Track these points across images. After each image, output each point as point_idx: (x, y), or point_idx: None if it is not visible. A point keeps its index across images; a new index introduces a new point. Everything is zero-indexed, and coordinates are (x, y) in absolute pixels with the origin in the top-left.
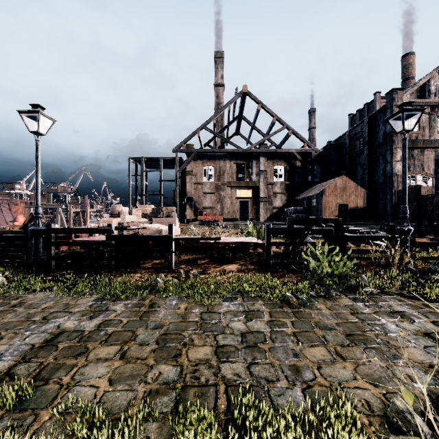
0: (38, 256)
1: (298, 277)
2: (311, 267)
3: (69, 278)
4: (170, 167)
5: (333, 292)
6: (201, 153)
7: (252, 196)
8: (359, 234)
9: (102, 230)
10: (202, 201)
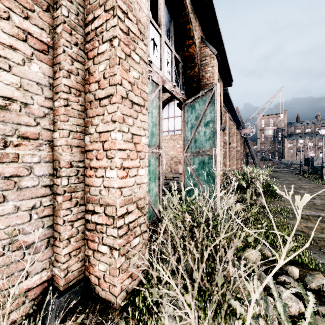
0: None
1: None
2: None
3: None
4: None
5: None
6: None
7: None
8: None
9: None
10: None
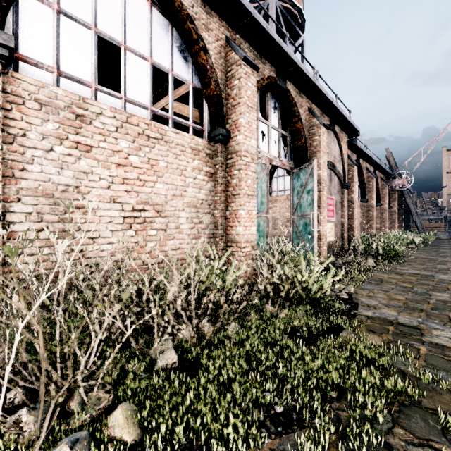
0: None
1: None
2: None
3: None
4: None
5: None
6: None
7: None
8: None
9: None
10: None
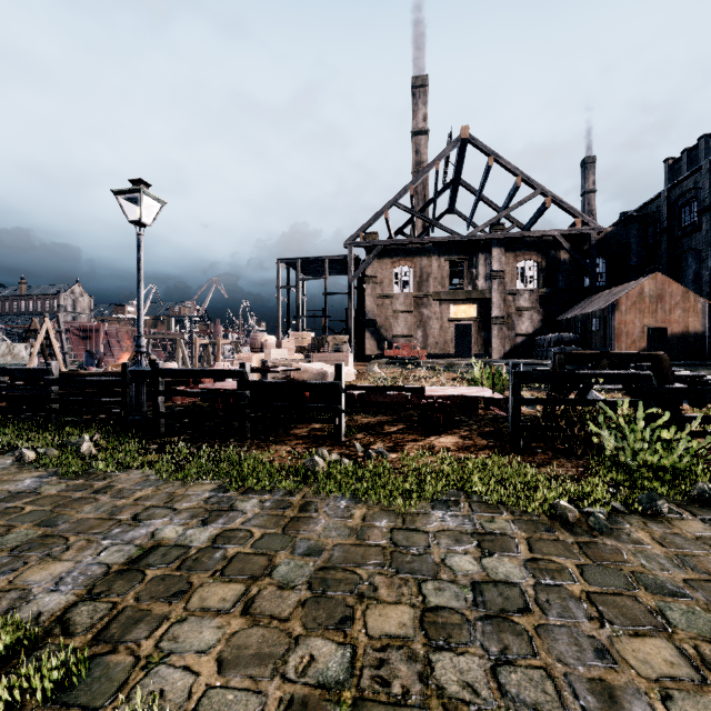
0: (141, 411)
1: (577, 467)
2: (607, 450)
3: (182, 449)
4: (340, 272)
5: (663, 505)
6: (390, 247)
7: (478, 315)
8: (699, 384)
9: (231, 373)
10: (392, 325)
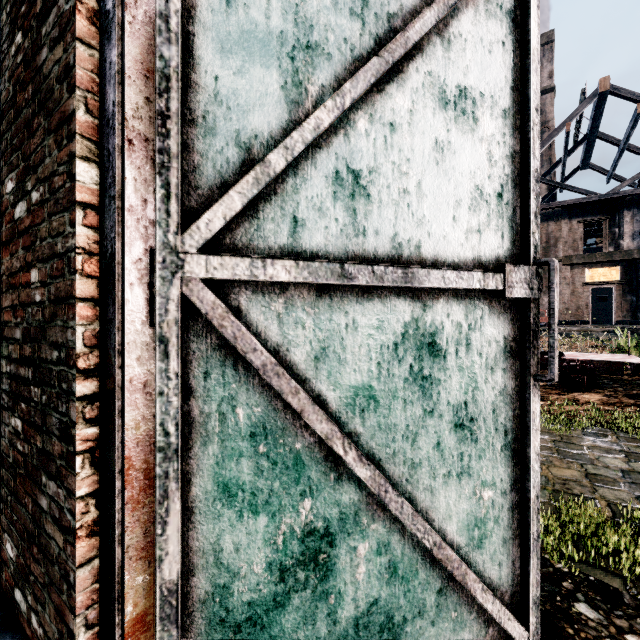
0: None
1: None
2: None
3: None
4: None
5: None
6: None
7: (622, 278)
8: None
9: None
10: None
